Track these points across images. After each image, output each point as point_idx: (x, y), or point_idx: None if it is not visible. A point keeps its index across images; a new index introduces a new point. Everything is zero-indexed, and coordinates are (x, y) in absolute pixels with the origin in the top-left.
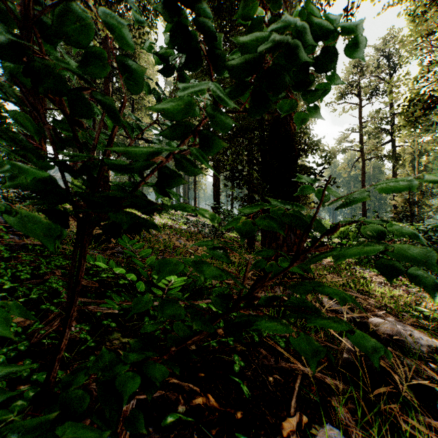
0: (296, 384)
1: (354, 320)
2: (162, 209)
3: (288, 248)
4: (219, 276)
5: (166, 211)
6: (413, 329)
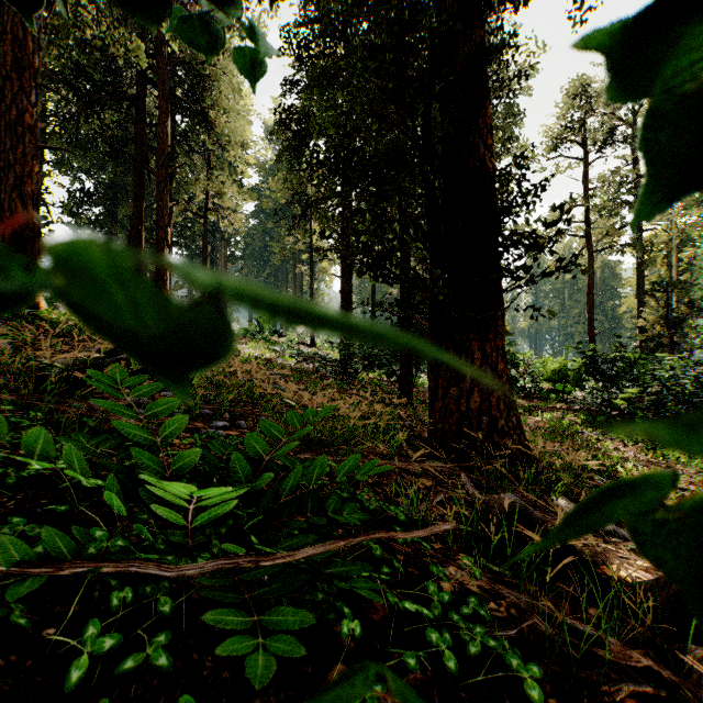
0: None
1: None
2: None
3: (482, 396)
4: None
5: (264, 338)
6: None
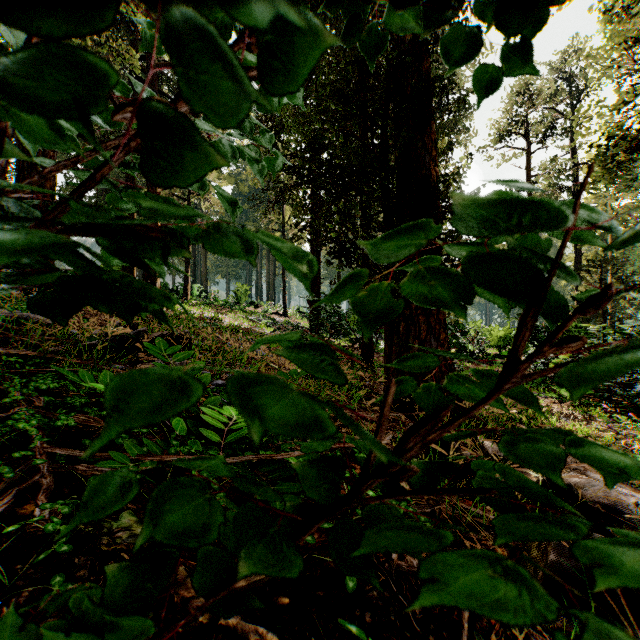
0: (464, 613)
1: (549, 483)
2: (166, 246)
3: None
4: (312, 433)
5: (241, 308)
6: (632, 492)
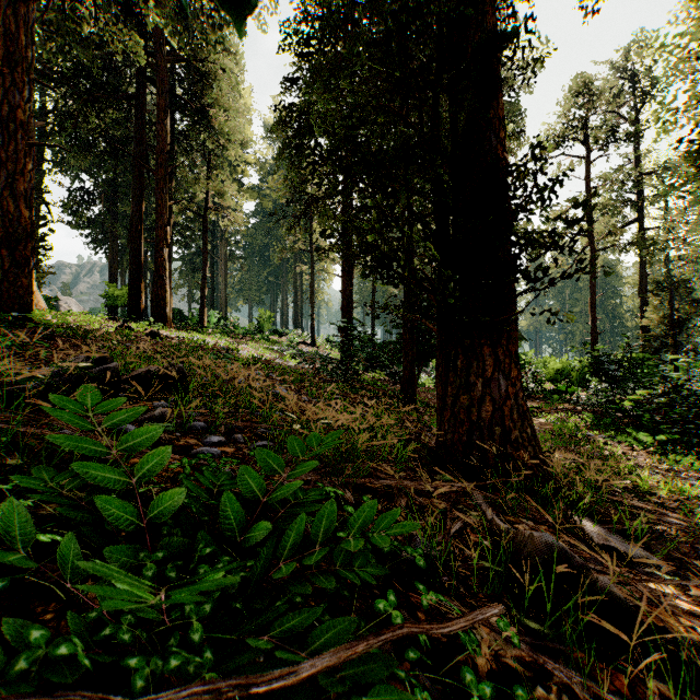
0: None
1: None
2: None
3: (494, 405)
4: None
5: (264, 337)
6: None
